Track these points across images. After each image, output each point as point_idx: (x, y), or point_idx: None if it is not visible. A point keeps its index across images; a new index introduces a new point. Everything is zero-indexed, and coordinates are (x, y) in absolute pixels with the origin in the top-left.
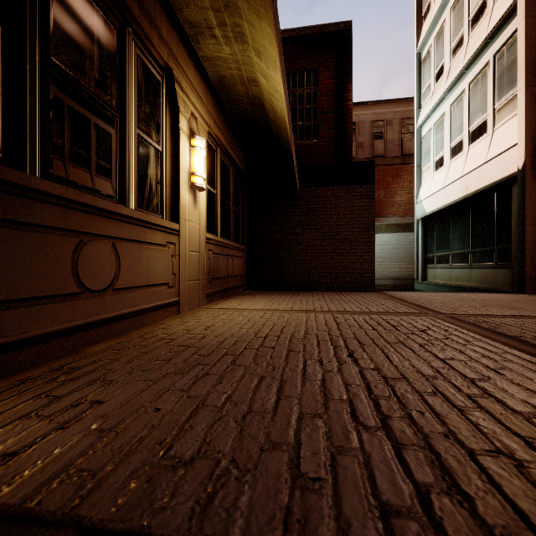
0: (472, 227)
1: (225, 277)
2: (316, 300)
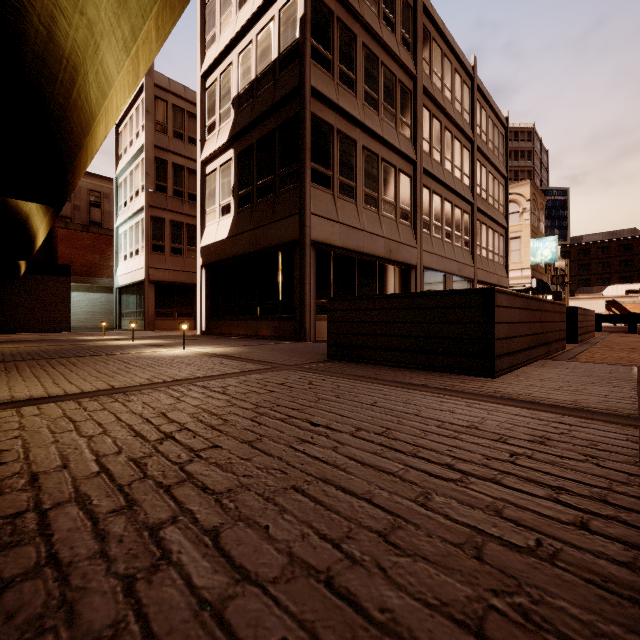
0: (137, 299)
1: None
2: (34, 334)
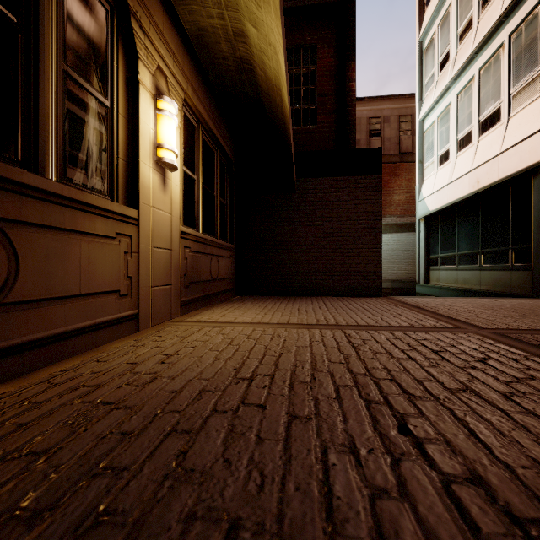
0: (483, 225)
1: (208, 281)
2: (318, 308)
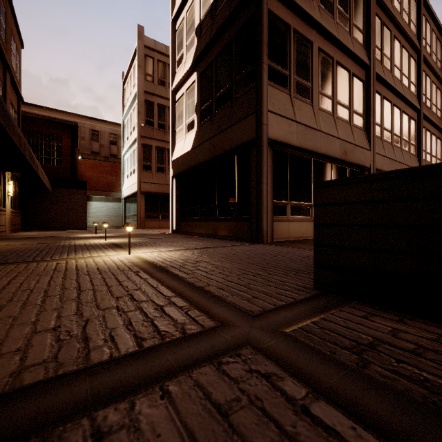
0: (134, 205)
1: (15, 224)
2: (58, 231)
